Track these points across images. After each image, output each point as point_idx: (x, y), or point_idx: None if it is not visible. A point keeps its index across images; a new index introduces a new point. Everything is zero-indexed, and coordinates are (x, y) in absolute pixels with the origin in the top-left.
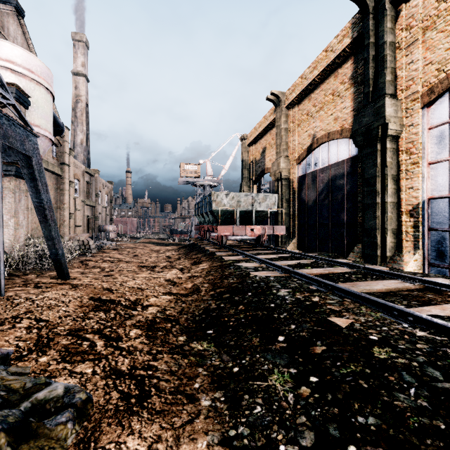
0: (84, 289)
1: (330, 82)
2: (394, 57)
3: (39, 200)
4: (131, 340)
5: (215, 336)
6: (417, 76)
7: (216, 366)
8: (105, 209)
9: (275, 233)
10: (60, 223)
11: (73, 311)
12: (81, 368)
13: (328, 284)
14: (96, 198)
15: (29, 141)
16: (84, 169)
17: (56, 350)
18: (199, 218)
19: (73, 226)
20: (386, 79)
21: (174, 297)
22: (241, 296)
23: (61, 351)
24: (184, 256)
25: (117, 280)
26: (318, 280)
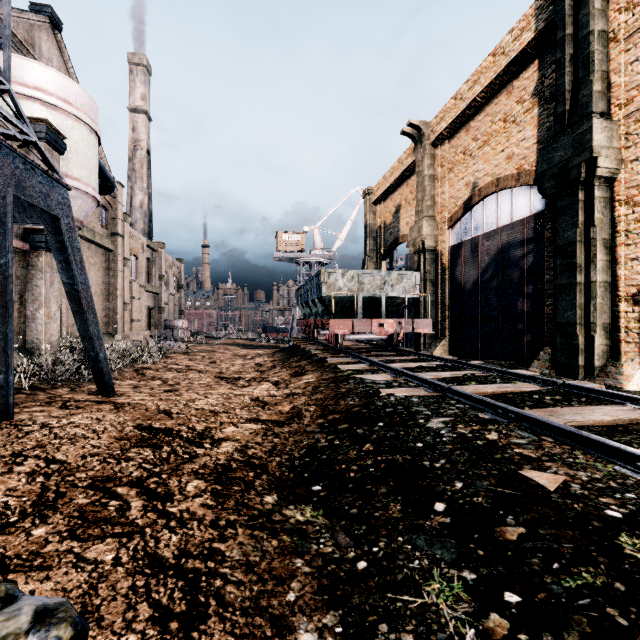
0: (131, 411)
1: (499, 102)
2: (606, 54)
3: (72, 280)
4: (187, 500)
5: (325, 496)
6: None
7: (327, 556)
8: (173, 298)
9: (416, 330)
10: (111, 317)
11: (106, 446)
12: (96, 552)
13: (509, 411)
14: (161, 282)
15: (56, 195)
16: (143, 242)
17: (64, 515)
18: (303, 309)
19: (129, 320)
20: (593, 90)
21: (262, 426)
22: (367, 427)
23: (71, 518)
24: (281, 363)
25: (182, 397)
26: (491, 403)
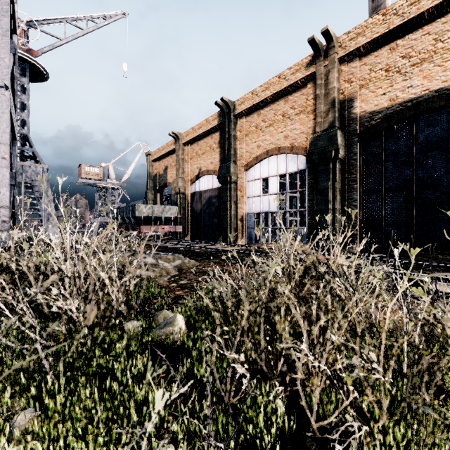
0: None
1: (209, 139)
2: (235, 142)
3: None
4: None
5: None
6: (243, 156)
7: None
8: None
9: (176, 230)
10: None
11: None
12: None
13: (197, 246)
14: None
15: None
16: None
17: None
18: (116, 220)
19: None
20: (231, 153)
21: None
22: (167, 251)
23: None
24: None
25: None
26: (194, 245)
